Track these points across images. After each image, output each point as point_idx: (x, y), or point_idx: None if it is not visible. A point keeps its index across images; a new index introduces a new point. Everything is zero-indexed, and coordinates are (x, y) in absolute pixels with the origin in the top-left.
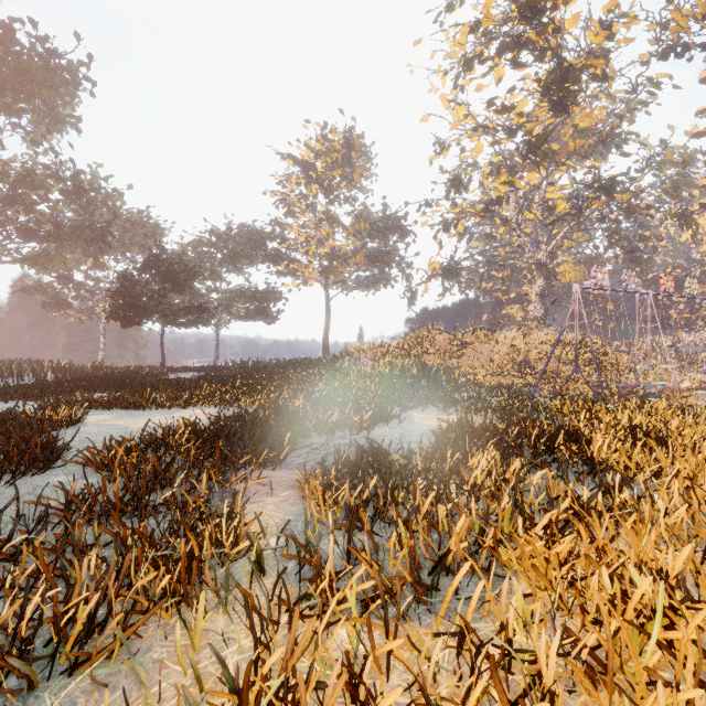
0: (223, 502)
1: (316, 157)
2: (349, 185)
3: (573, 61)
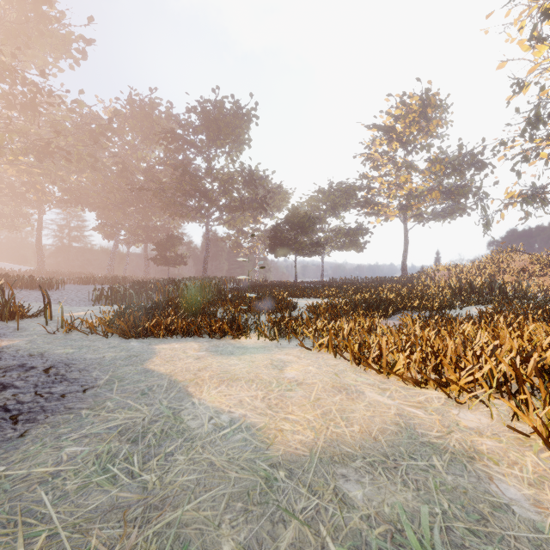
0: None
1: (395, 121)
2: (425, 136)
3: None
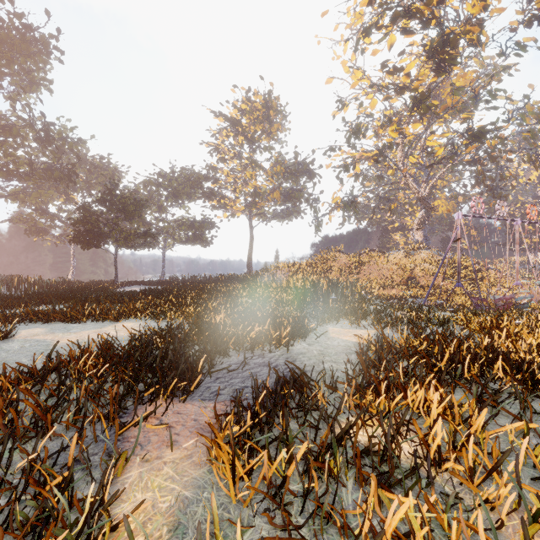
0: (109, 460)
1: (241, 114)
2: (268, 137)
3: (453, 28)
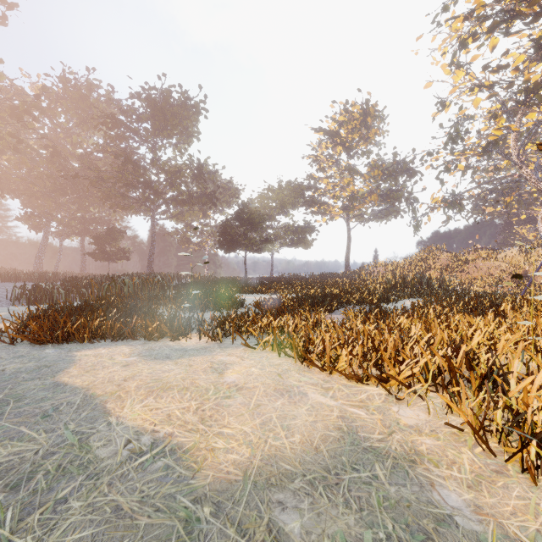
0: None
1: (339, 126)
2: (365, 143)
3: None
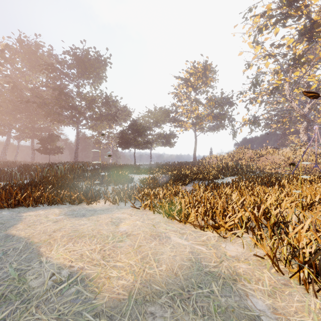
0: None
1: (190, 76)
2: (205, 86)
3: (316, 18)
